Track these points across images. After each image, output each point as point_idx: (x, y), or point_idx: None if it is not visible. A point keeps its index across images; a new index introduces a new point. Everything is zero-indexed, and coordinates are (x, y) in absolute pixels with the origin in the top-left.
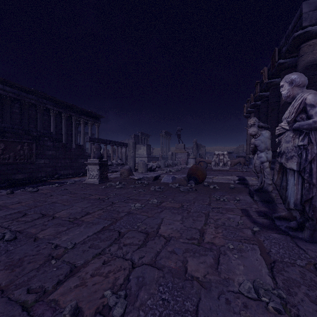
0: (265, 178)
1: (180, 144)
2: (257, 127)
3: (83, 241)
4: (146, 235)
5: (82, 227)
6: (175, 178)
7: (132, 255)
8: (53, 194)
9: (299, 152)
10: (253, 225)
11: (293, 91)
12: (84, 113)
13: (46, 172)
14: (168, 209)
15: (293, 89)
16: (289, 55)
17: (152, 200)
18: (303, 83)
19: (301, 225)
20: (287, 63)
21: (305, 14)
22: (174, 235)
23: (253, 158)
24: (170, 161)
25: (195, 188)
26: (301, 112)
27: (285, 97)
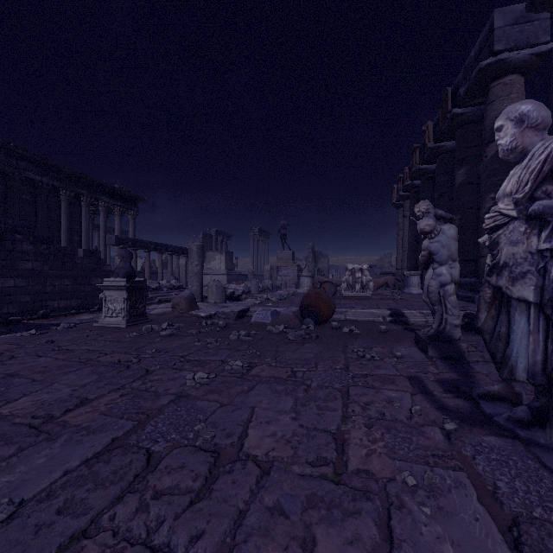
0: (448, 314)
1: (285, 251)
2: (434, 218)
3: (47, 492)
4: (213, 457)
5: (60, 442)
6: (277, 314)
7: (173, 530)
8: (18, 354)
9: (542, 264)
10: (442, 416)
11: (523, 138)
12: (107, 191)
13: (19, 305)
14: (265, 382)
15: (524, 135)
16: (469, 100)
17: (232, 362)
18: (544, 123)
19: (538, 414)
20: (467, 114)
21: (499, 30)
22: (279, 453)
23: (424, 277)
24: (268, 281)
25: (316, 334)
26: (545, 181)
27: (506, 152)
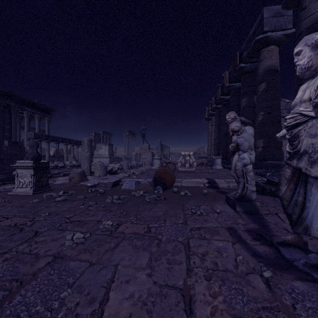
0: (248, 184)
1: (144, 144)
2: (240, 122)
3: None
4: None
5: None
6: (139, 183)
7: None
8: None
9: None
10: (259, 264)
11: (317, 59)
12: (29, 104)
13: None
14: (128, 239)
15: None
16: (249, 59)
17: (104, 222)
18: None
19: None
20: (247, 67)
21: (266, 19)
22: None
23: (231, 160)
24: (134, 162)
25: (164, 197)
26: None
27: (304, 69)
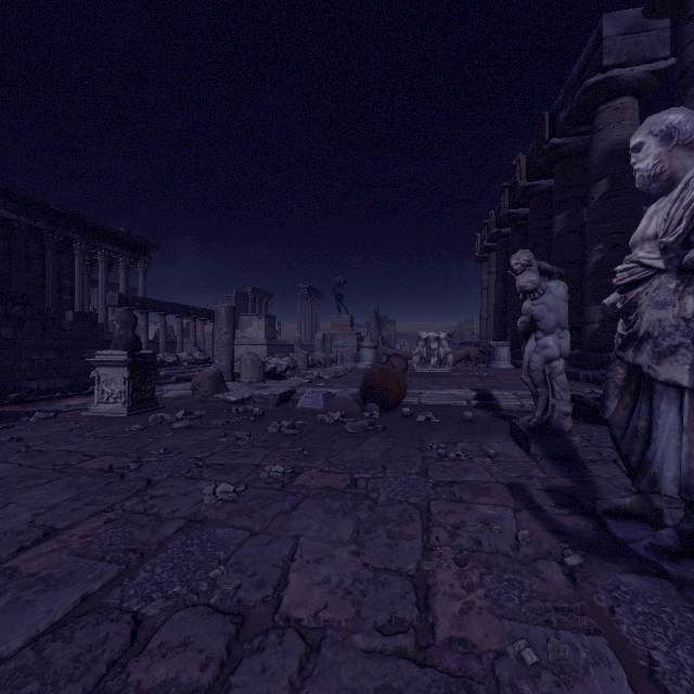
0: (556, 399)
1: (341, 315)
2: (539, 272)
3: None
4: (235, 624)
5: None
6: (331, 397)
7: None
8: None
9: None
10: (560, 544)
11: (672, 160)
12: (108, 236)
13: None
14: (315, 496)
15: (673, 156)
16: (571, 128)
17: (269, 467)
18: None
19: (691, 540)
20: (568, 146)
21: (609, 40)
22: (335, 613)
23: (523, 350)
24: (320, 353)
25: (382, 425)
26: None
27: (647, 179)
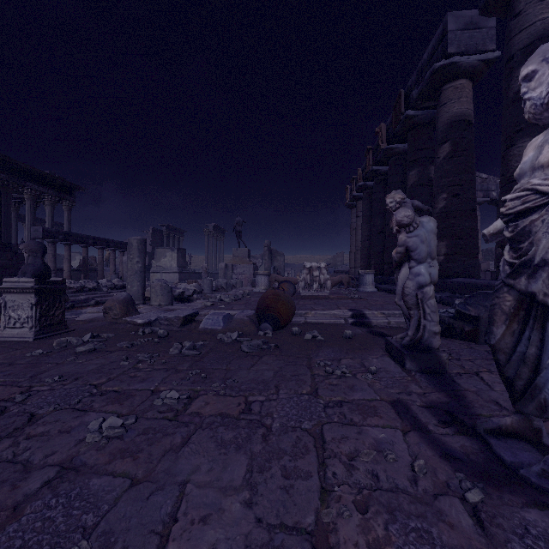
0: (427, 320)
1: (240, 249)
2: (413, 208)
3: None
4: None
5: None
6: (230, 318)
7: None
8: None
9: None
10: (456, 474)
11: None
12: (34, 177)
13: None
14: (208, 426)
15: None
16: (421, 103)
17: (165, 393)
18: None
19: None
20: (418, 117)
21: (451, 33)
22: None
23: (396, 277)
24: (222, 280)
25: (275, 344)
26: None
27: (540, 107)
